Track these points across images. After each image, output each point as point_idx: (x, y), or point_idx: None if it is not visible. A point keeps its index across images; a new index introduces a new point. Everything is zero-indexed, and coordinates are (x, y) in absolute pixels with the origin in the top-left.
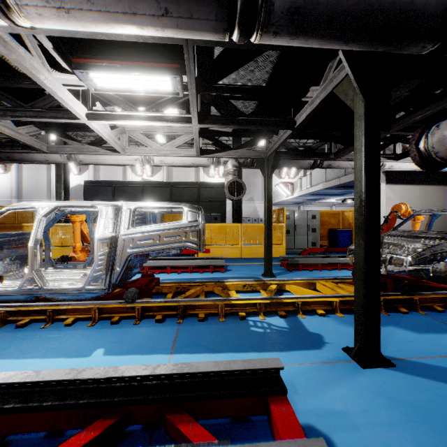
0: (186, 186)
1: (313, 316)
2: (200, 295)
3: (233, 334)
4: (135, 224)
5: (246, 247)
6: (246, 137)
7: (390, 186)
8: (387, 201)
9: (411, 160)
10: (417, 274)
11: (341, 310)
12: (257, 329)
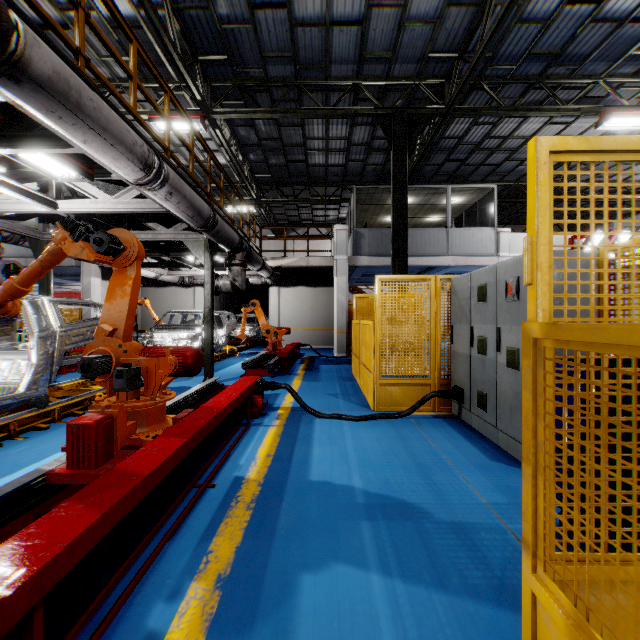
0: None
1: None
2: None
3: None
4: None
5: None
6: None
7: (102, 281)
8: (101, 297)
9: (148, 269)
10: None
11: None
12: None
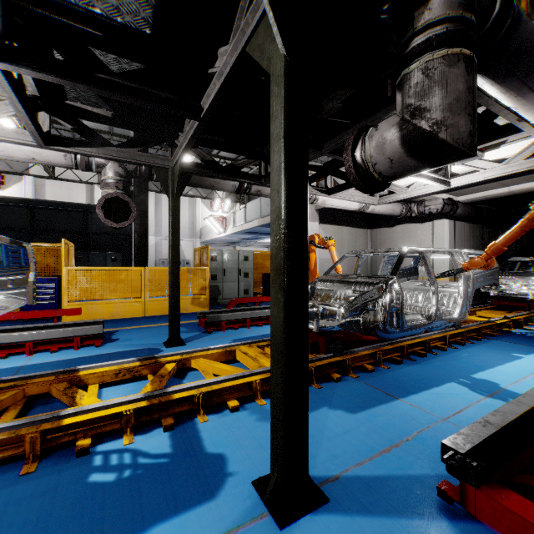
0: (61, 209)
1: (221, 412)
2: (11, 408)
3: (35, 510)
4: None
5: (154, 301)
6: (165, 152)
7: (323, 226)
8: None
9: (342, 196)
10: (349, 328)
11: (263, 392)
12: (104, 476)
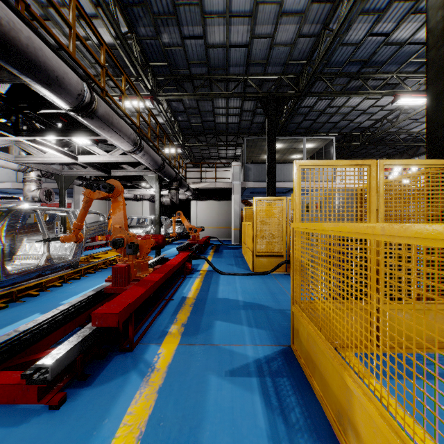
0: None
1: None
2: None
3: None
4: (12, 222)
5: None
6: None
7: None
8: None
9: None
10: None
11: None
12: None
